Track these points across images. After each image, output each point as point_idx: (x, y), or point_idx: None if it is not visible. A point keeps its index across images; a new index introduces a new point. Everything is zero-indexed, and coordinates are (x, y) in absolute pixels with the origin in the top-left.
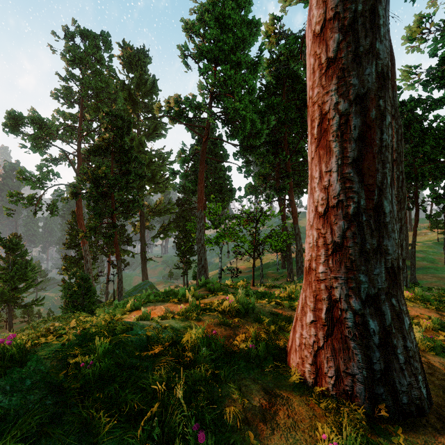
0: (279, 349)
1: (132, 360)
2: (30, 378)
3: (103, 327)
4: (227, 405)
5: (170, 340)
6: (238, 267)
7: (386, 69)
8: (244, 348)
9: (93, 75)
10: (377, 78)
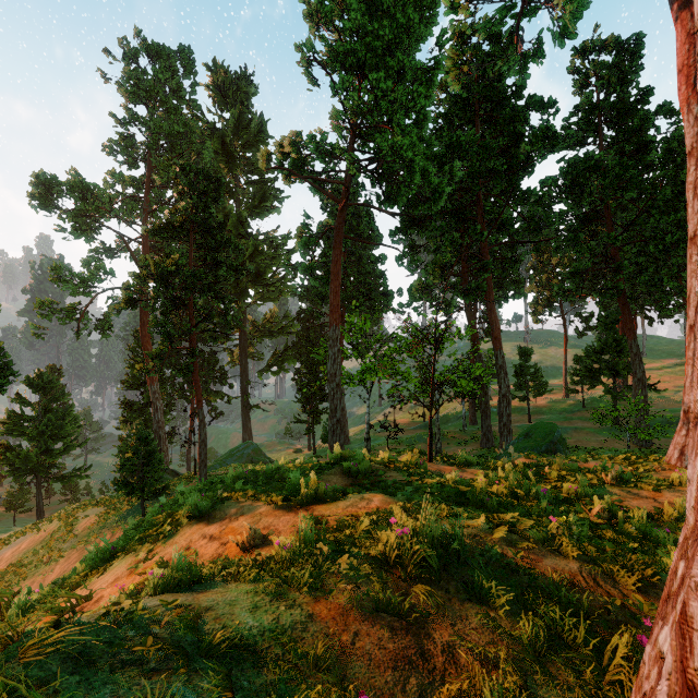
0: None
1: None
2: None
3: None
4: None
5: None
6: (397, 421)
7: None
8: None
9: (166, 115)
10: None
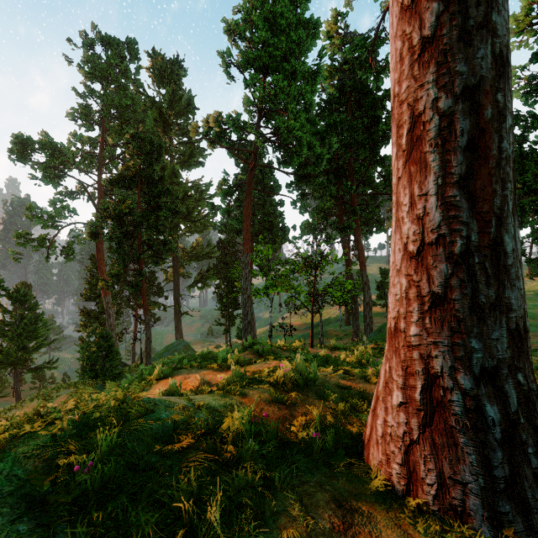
0: (352, 437)
1: (150, 457)
2: (1, 489)
3: (114, 408)
4: (284, 527)
5: (205, 426)
6: (292, 323)
7: (505, 50)
8: (305, 436)
9: (117, 91)
10: (493, 63)
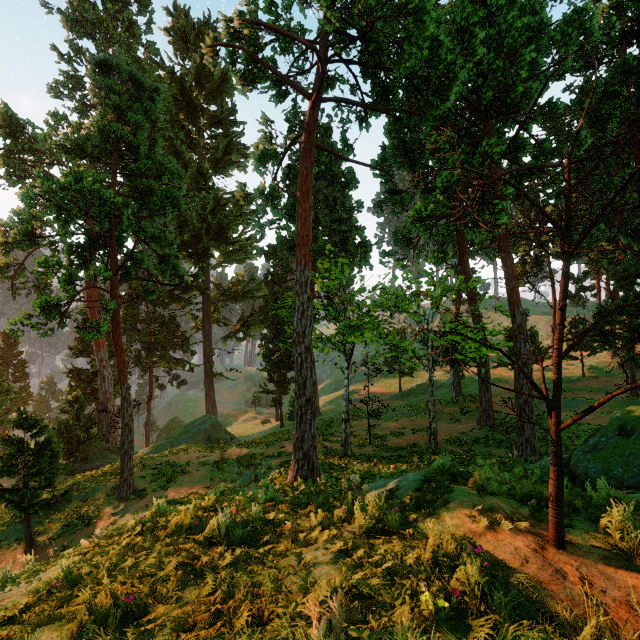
0: None
1: None
2: None
3: None
4: None
5: None
6: (370, 390)
7: None
8: None
9: None
10: None
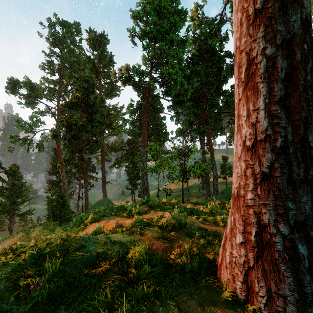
0: (209, 262)
1: (82, 277)
2: None
3: (60, 244)
4: None
5: (117, 256)
6: (171, 188)
7: (309, 17)
8: (180, 261)
9: (68, 52)
10: (301, 25)
